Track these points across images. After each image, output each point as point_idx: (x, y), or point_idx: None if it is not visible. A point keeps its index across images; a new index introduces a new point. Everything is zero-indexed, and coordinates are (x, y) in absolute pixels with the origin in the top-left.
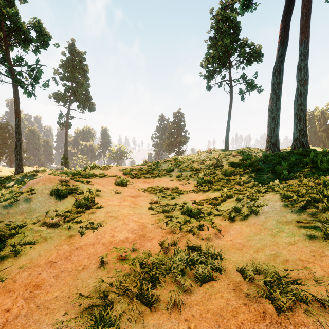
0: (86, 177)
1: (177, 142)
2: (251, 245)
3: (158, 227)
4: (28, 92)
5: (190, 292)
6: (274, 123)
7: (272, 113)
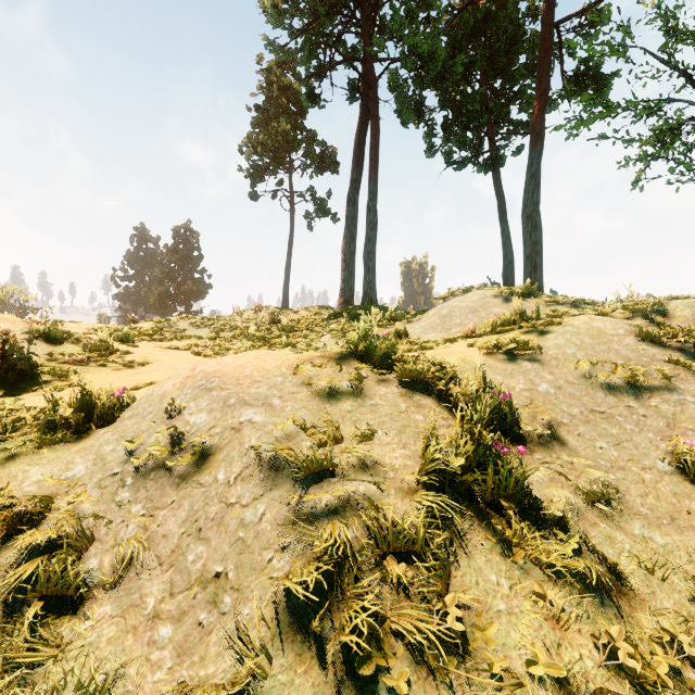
0: None
1: (184, 292)
2: None
3: None
4: None
5: None
6: (348, 272)
7: (346, 257)
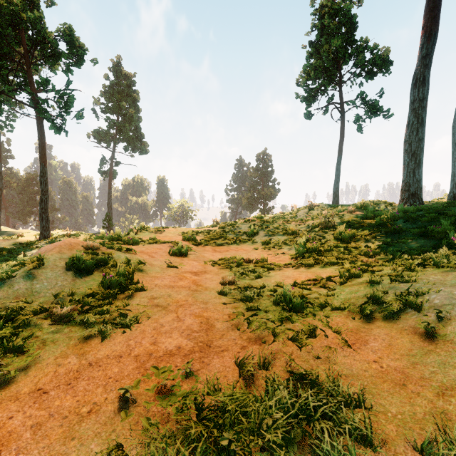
0: (129, 243)
1: (262, 195)
2: (423, 376)
3: (234, 328)
4: (56, 127)
5: None
6: (414, 162)
7: (411, 146)
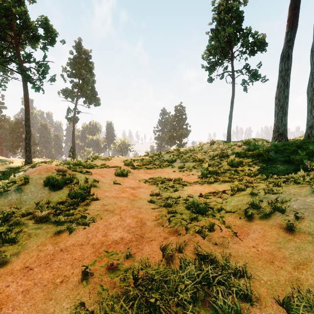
0: (87, 167)
1: (178, 134)
2: (285, 256)
3: (159, 225)
4: (36, 87)
5: None
6: (282, 112)
7: (280, 101)
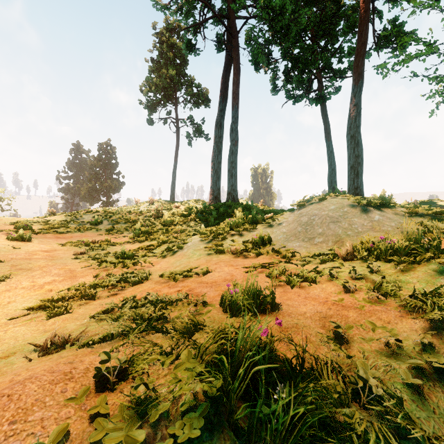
0: None
1: (105, 187)
2: (173, 266)
3: (90, 269)
4: None
5: (124, 290)
6: (216, 176)
7: (215, 166)
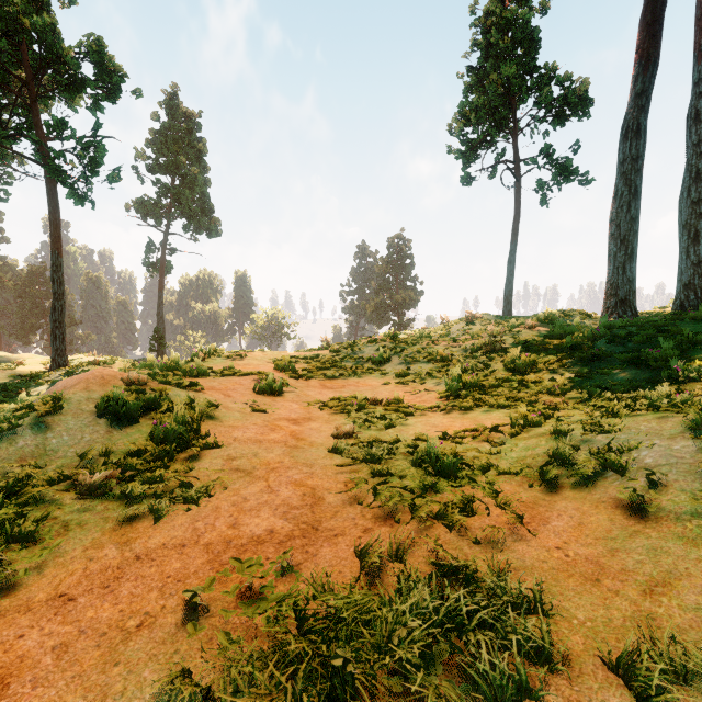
0: (192, 375)
1: (396, 301)
2: (625, 568)
3: (354, 502)
4: (76, 195)
5: None
6: (624, 252)
7: (620, 228)
